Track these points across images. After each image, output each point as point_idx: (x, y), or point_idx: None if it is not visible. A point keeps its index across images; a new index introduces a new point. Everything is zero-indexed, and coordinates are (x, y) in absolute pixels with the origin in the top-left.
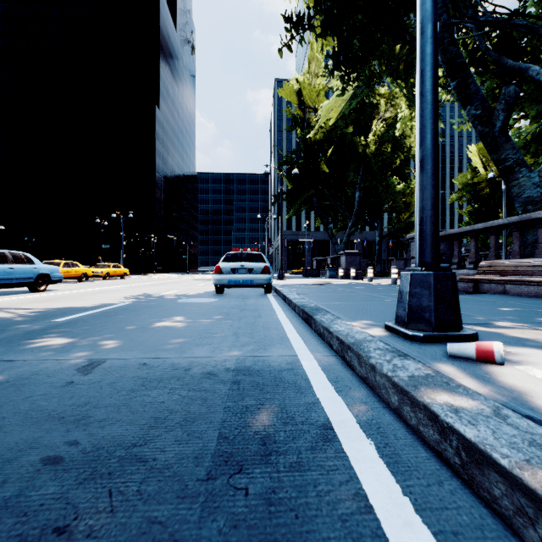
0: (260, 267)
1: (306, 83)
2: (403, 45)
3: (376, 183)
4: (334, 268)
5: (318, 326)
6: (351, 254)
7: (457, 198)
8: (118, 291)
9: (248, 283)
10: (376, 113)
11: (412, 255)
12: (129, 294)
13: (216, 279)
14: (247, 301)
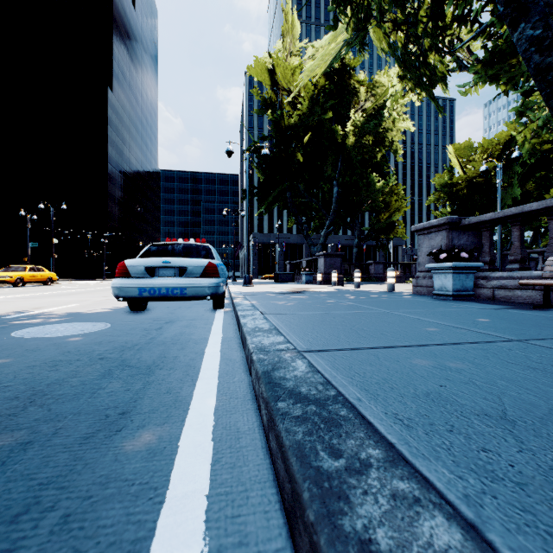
0: (199, 265)
1: (278, 57)
2: None
3: (356, 177)
4: (310, 272)
5: None
6: (330, 255)
7: (434, 200)
8: None
9: (177, 293)
10: (355, 103)
11: (418, 252)
12: None
13: (115, 287)
14: (166, 328)
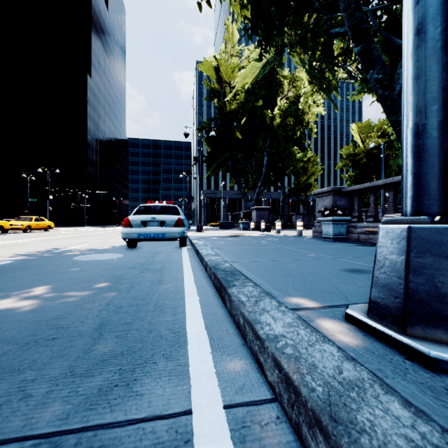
0: (173, 219)
1: (222, 59)
2: (311, 14)
3: (281, 150)
4: (246, 222)
5: (234, 309)
6: (260, 209)
7: (342, 166)
8: (18, 246)
9: (160, 236)
10: (280, 92)
11: (316, 209)
12: (27, 249)
13: (124, 233)
14: (157, 256)
